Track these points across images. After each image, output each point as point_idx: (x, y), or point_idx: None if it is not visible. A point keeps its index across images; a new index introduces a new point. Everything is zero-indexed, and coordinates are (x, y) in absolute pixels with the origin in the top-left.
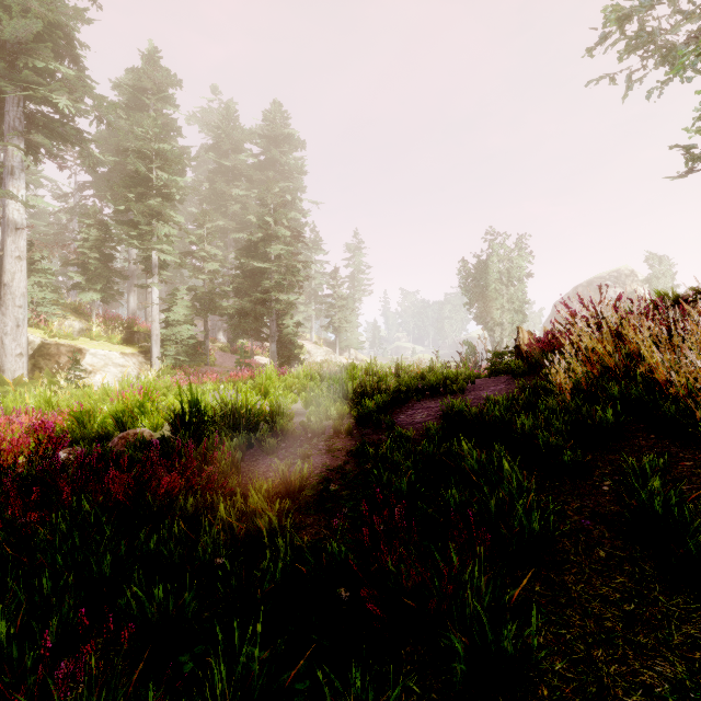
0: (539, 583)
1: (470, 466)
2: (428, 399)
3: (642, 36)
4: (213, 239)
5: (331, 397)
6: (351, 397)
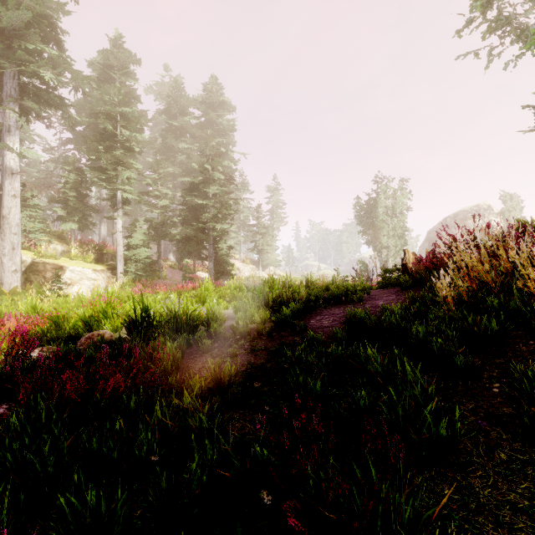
0: (447, 485)
1: (375, 368)
2: (333, 306)
3: (501, 19)
4: (164, 181)
5: (255, 304)
6: (271, 304)
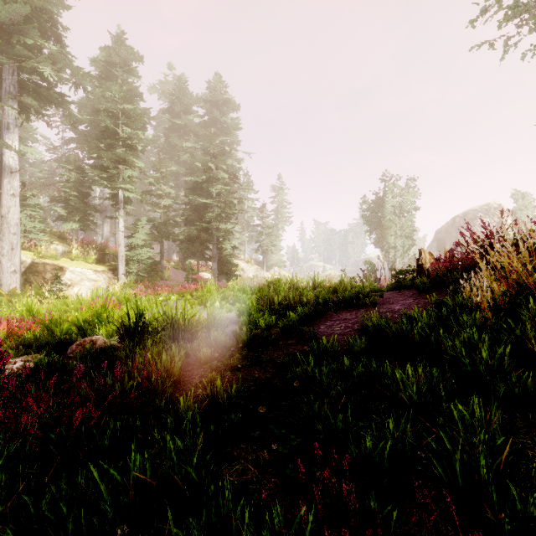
0: None
1: (408, 395)
2: (343, 310)
3: (519, 6)
4: (167, 180)
5: (260, 308)
6: (276, 308)
